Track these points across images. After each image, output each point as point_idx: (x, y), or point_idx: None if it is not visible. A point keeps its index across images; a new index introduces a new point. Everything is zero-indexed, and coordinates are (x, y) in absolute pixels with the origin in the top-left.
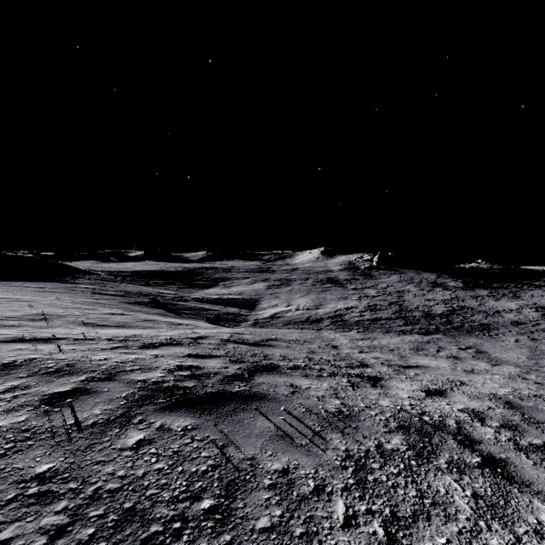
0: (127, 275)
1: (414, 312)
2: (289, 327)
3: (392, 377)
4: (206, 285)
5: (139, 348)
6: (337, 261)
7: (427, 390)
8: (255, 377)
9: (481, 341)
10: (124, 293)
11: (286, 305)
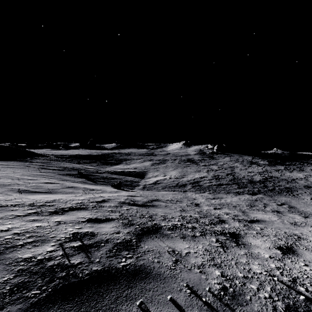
0: (67, 157)
1: (242, 180)
2: (166, 190)
3: (246, 233)
4: (115, 163)
5: (48, 214)
6: (193, 149)
7: (279, 247)
8: (142, 243)
9: (289, 199)
10: (62, 168)
11: (163, 175)
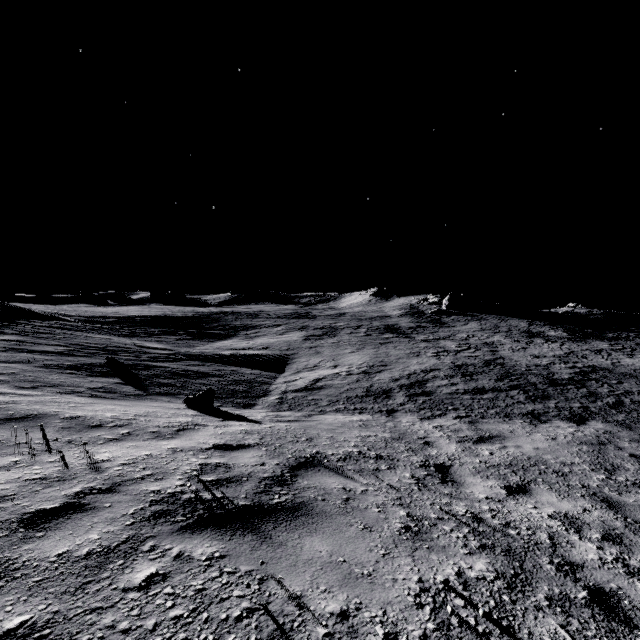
0: (111, 321)
1: (529, 378)
2: (339, 408)
3: None
4: (221, 335)
5: None
6: (395, 305)
7: None
8: None
9: None
10: (73, 348)
11: (332, 365)
